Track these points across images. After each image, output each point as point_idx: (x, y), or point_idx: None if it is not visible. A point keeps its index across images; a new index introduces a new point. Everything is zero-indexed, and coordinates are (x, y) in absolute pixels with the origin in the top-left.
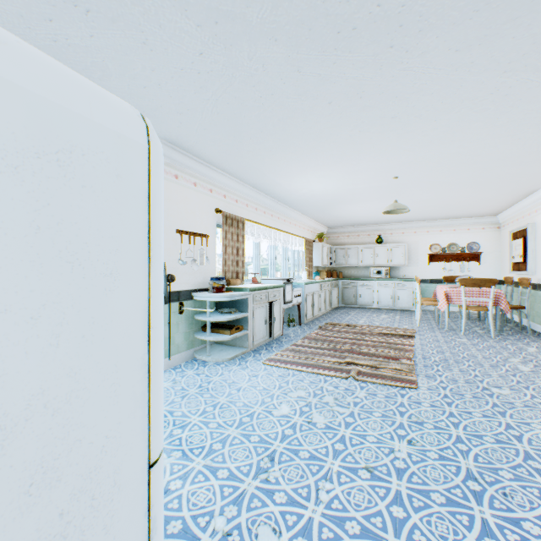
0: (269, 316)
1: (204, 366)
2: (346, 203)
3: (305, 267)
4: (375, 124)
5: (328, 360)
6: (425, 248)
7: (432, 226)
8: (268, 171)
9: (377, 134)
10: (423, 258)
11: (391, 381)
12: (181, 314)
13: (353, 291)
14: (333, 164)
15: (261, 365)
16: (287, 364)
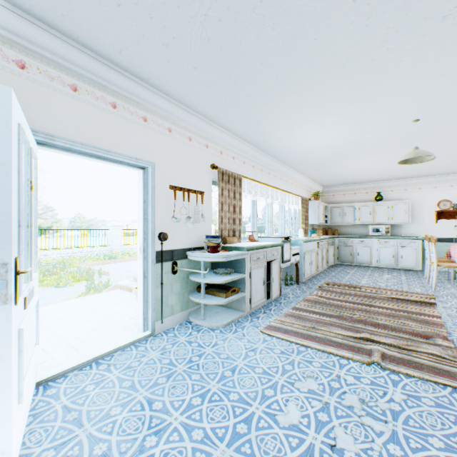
0: (266, 275)
1: (197, 331)
2: (347, 158)
3: (301, 225)
4: (413, 34)
5: (338, 333)
6: (432, 204)
7: (440, 181)
8: (266, 122)
9: (411, 53)
10: (429, 215)
11: (435, 376)
12: (174, 274)
13: (350, 249)
14: (342, 107)
15: (259, 334)
16: (290, 336)
